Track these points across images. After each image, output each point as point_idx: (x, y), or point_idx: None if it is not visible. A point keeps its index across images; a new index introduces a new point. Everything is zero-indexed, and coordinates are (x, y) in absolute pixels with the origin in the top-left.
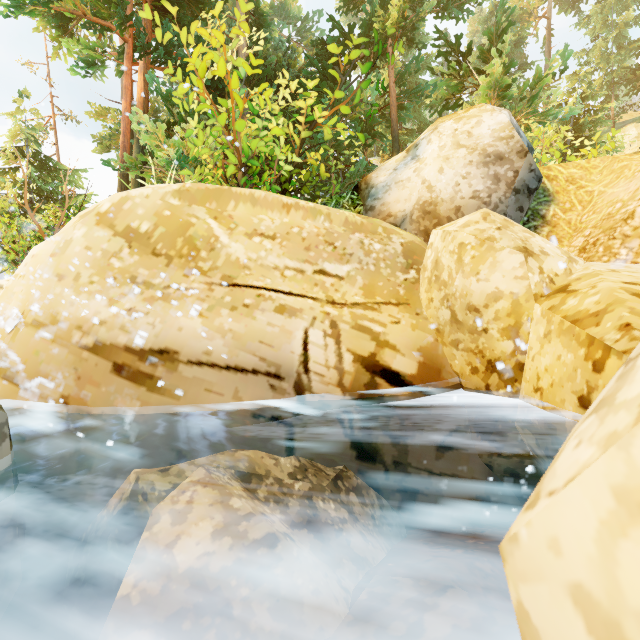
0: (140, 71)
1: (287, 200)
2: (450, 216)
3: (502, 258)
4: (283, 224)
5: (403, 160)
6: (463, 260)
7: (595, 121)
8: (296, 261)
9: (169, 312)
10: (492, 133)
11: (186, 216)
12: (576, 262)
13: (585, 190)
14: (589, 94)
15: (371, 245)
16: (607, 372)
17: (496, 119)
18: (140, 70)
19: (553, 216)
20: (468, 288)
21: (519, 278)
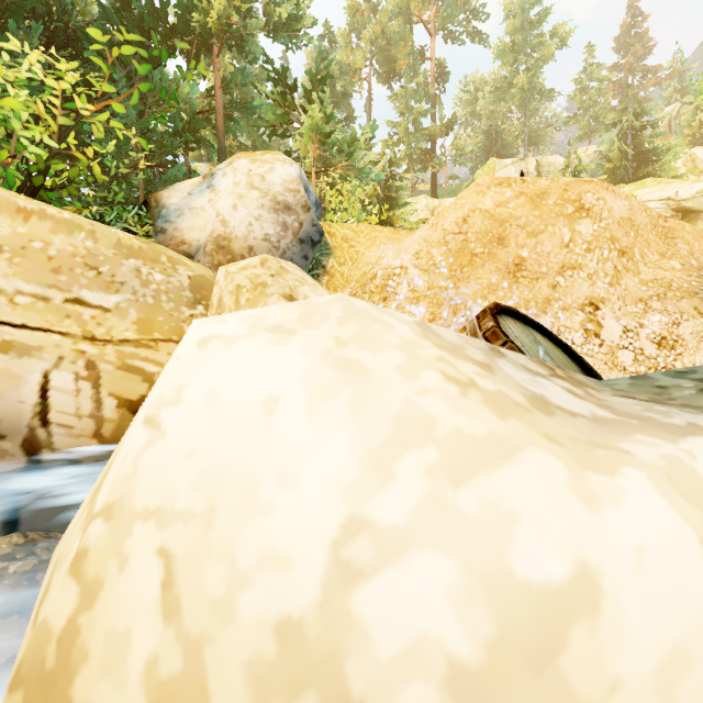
0: None
1: (26, 204)
2: (244, 254)
3: (272, 303)
4: (16, 235)
5: (199, 186)
6: (240, 302)
7: (399, 186)
8: (36, 285)
9: None
10: (283, 183)
11: None
12: None
13: (355, 249)
14: (395, 162)
15: (151, 275)
16: None
17: (287, 171)
18: None
19: (332, 267)
20: None
21: None
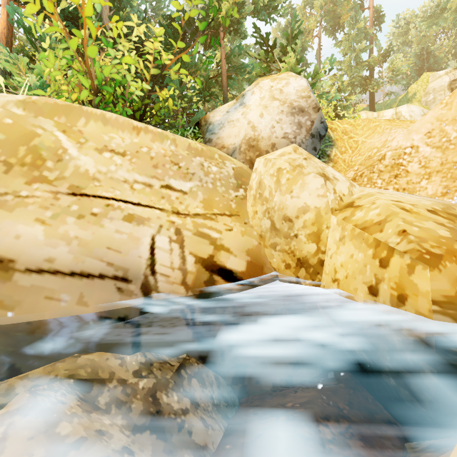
0: (3, 5)
1: (137, 123)
2: (268, 150)
3: (309, 181)
4: (133, 143)
5: (233, 105)
6: (280, 181)
7: (345, 106)
8: (145, 176)
9: (4, 219)
10: (296, 92)
11: (31, 126)
12: (355, 186)
13: (353, 140)
14: (342, 88)
15: (209, 167)
16: (391, 267)
17: (299, 83)
18: (3, 4)
19: (335, 156)
20: (284, 203)
21: (321, 196)
